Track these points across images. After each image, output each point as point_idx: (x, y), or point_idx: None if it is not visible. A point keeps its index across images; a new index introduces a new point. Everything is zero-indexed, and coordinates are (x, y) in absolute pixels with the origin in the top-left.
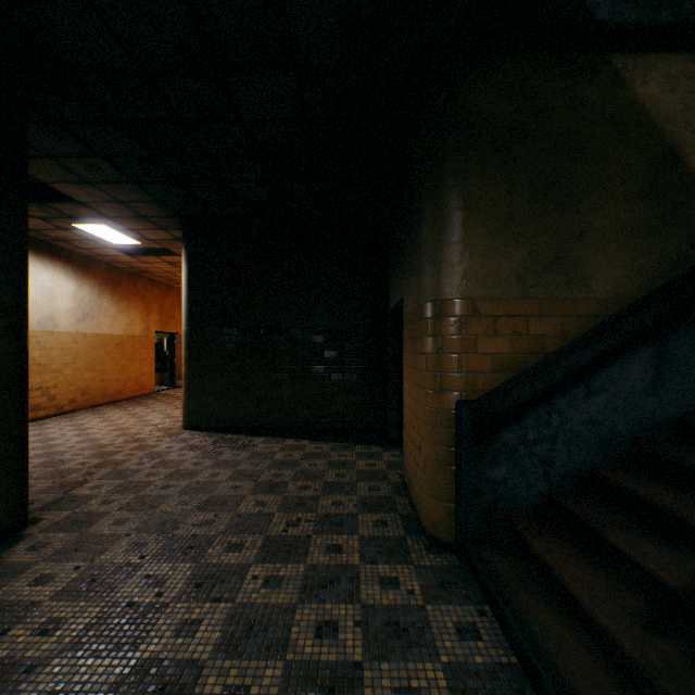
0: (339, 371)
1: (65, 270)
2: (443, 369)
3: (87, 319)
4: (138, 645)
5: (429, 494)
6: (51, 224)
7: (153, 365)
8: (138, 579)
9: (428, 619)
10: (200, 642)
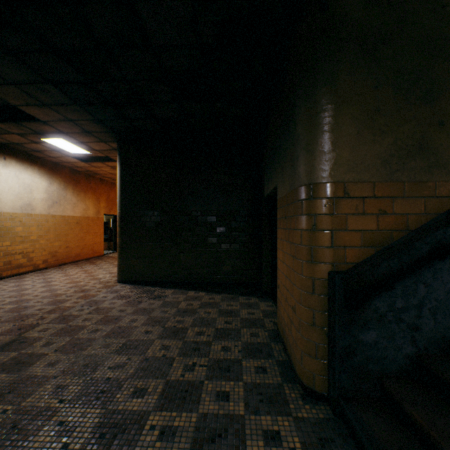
0: (227, 242)
1: (40, 172)
2: (317, 243)
3: (55, 206)
4: None
5: (304, 350)
6: (26, 139)
7: (102, 236)
8: (51, 426)
9: None
10: None
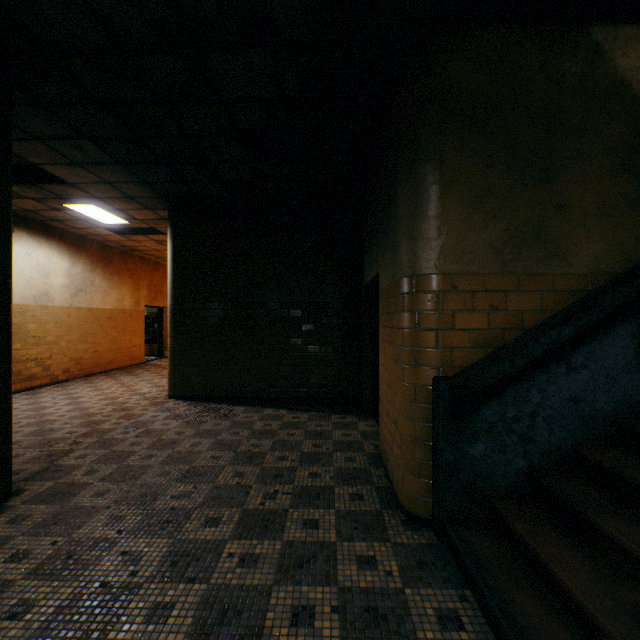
0: (316, 344)
1: (59, 249)
2: (420, 345)
3: (80, 294)
4: (107, 632)
5: (406, 469)
6: (45, 204)
7: (143, 337)
8: (113, 556)
9: (407, 605)
10: (171, 629)
